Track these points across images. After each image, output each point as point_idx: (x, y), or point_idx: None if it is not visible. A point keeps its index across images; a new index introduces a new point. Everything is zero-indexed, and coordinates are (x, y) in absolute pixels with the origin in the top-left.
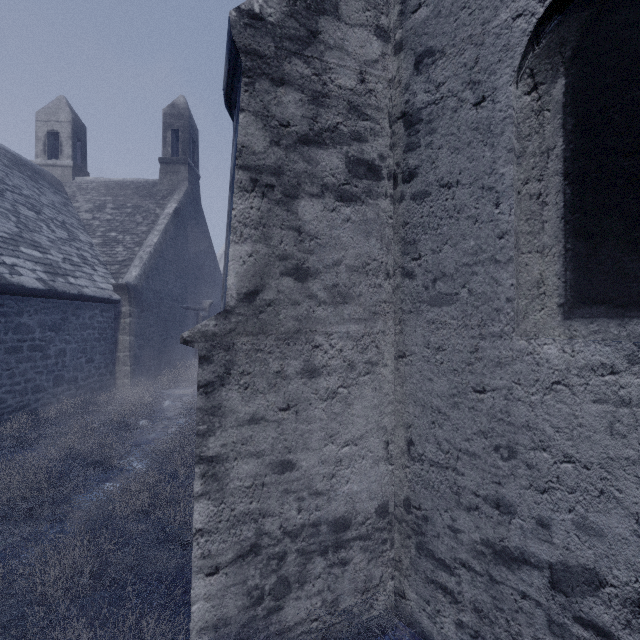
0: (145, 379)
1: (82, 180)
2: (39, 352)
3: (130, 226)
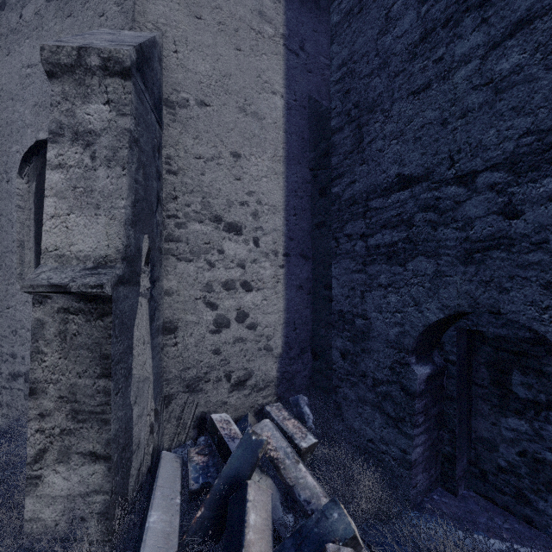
0: None
1: None
2: None
3: None
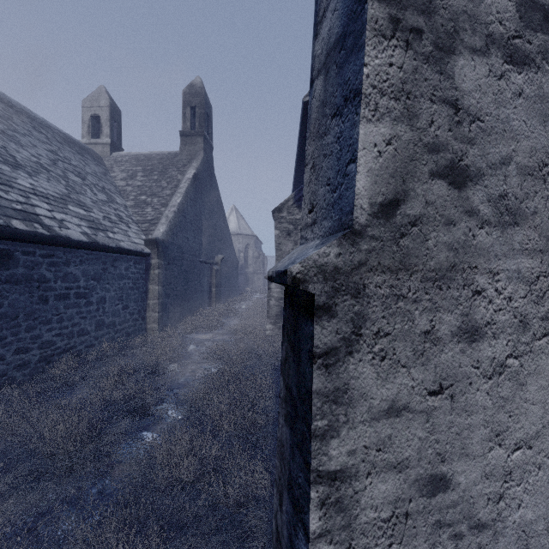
0: (170, 324)
1: (118, 155)
2: (83, 299)
3: (157, 190)
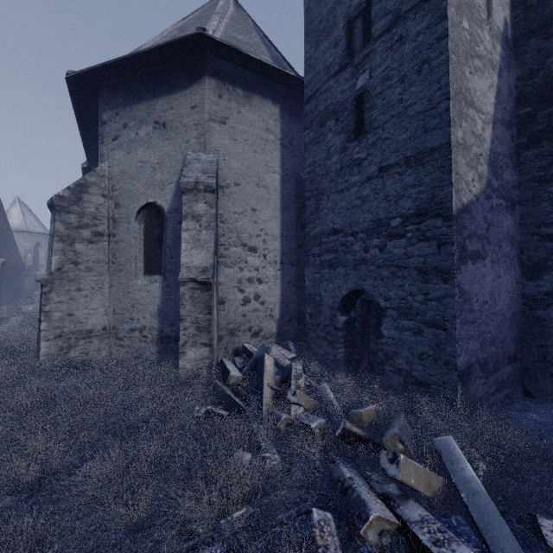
0: None
1: None
2: None
3: None
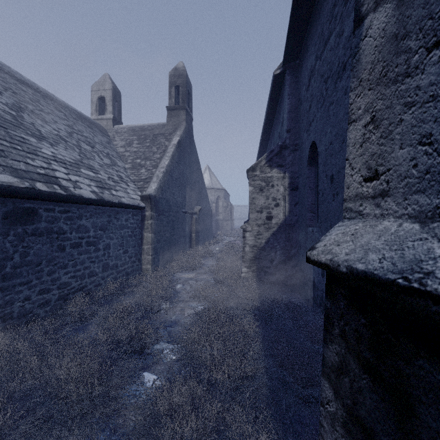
0: (160, 265)
1: (118, 127)
2: (93, 246)
3: (149, 155)
